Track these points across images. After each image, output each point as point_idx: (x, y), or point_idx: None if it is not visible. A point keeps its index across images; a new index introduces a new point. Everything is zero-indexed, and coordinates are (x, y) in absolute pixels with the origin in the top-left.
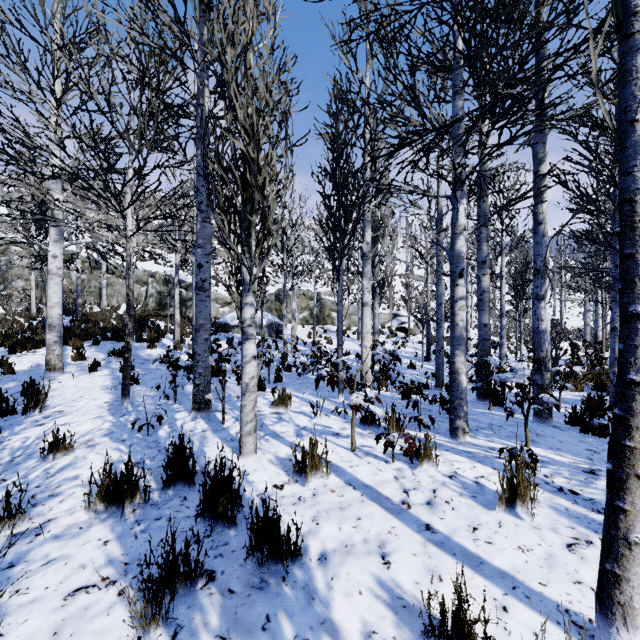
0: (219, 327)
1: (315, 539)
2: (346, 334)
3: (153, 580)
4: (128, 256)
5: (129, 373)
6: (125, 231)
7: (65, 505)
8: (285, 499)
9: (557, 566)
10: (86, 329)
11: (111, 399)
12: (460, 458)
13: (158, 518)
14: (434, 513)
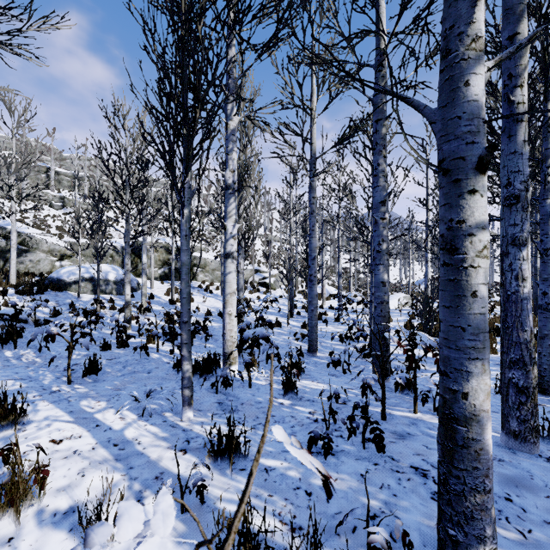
0: (50, 284)
1: None
2: (209, 290)
3: None
4: None
5: None
6: None
7: None
8: None
9: None
10: None
11: None
12: None
13: None
14: None
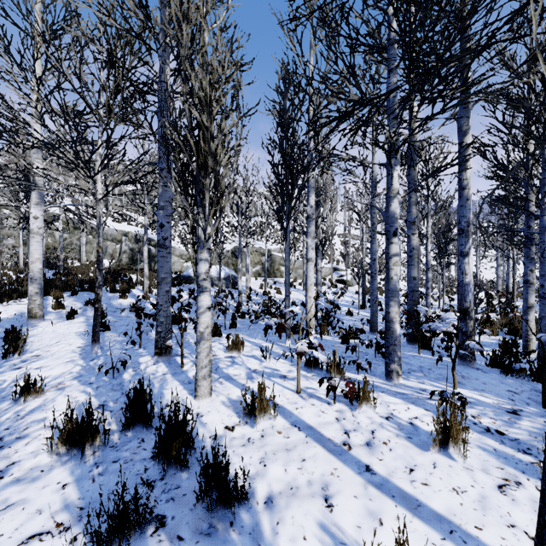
0: (183, 279)
1: (262, 481)
2: (293, 285)
3: (100, 534)
4: (98, 217)
5: (99, 321)
6: (95, 195)
7: (30, 447)
8: (235, 440)
9: (490, 508)
10: (66, 281)
11: (84, 344)
12: (395, 400)
13: (116, 460)
14: (373, 454)
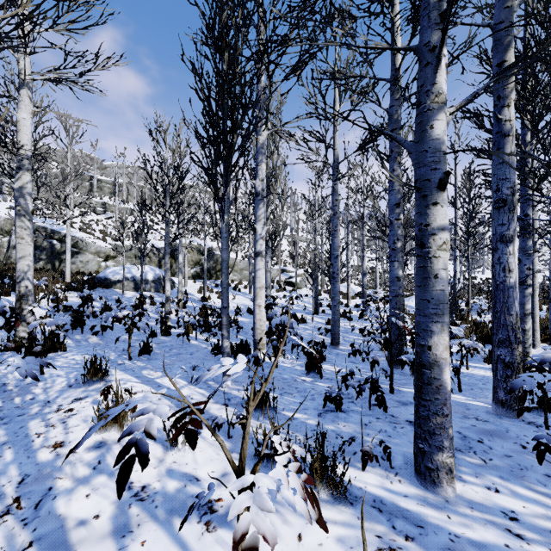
0: (98, 282)
1: None
2: (238, 288)
3: None
4: None
5: None
6: None
7: None
8: None
9: None
10: None
11: None
12: None
13: None
14: None
